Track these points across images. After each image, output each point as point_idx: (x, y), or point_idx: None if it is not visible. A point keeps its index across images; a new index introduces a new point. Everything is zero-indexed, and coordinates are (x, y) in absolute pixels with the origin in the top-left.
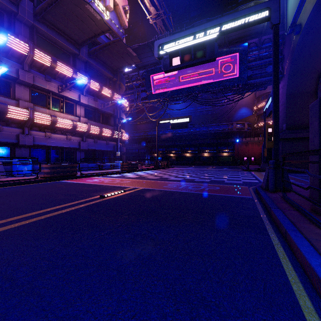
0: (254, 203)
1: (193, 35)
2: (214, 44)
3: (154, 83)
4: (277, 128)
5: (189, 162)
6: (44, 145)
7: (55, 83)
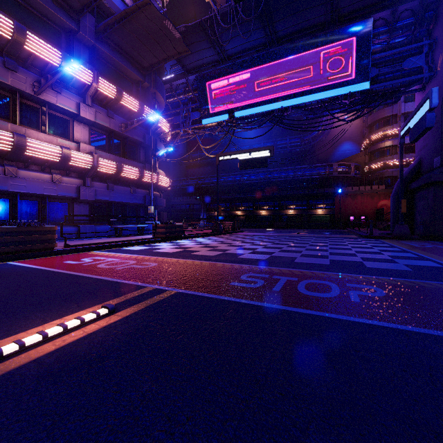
0: None
1: None
2: None
3: (212, 94)
4: None
5: (266, 224)
6: (3, 190)
7: (26, 75)
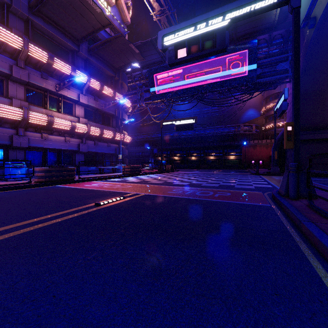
0: (275, 213)
1: (201, 24)
2: (225, 32)
3: (158, 82)
4: (298, 126)
5: (195, 166)
6: (41, 147)
7: (52, 80)
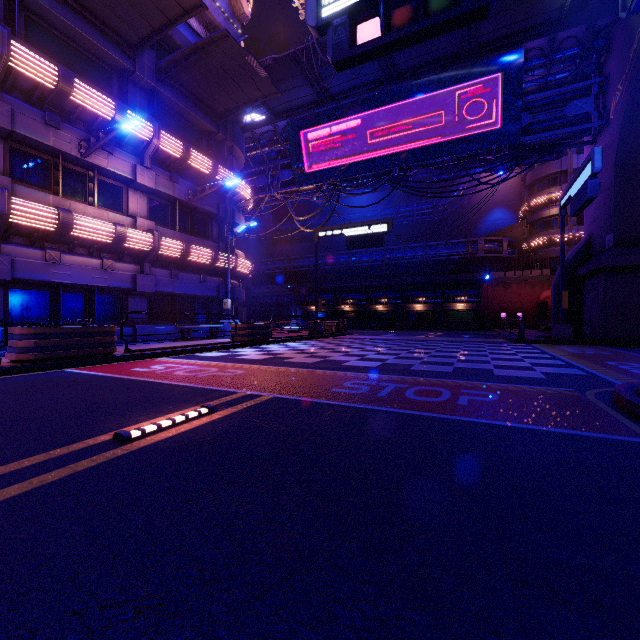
0: None
1: None
2: None
3: (308, 147)
4: None
5: (384, 324)
6: (43, 280)
7: (71, 132)
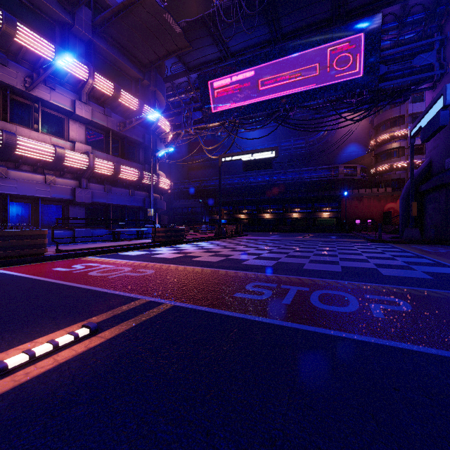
0: None
1: None
2: None
3: (214, 93)
4: None
5: (270, 227)
6: None
7: (17, 69)
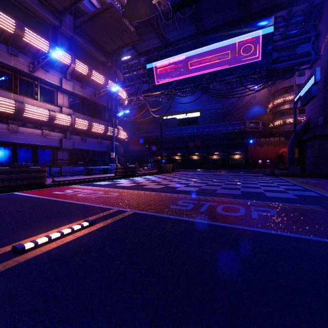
0: None
1: None
2: None
3: (157, 71)
4: None
5: (197, 166)
6: (7, 141)
7: (24, 58)
